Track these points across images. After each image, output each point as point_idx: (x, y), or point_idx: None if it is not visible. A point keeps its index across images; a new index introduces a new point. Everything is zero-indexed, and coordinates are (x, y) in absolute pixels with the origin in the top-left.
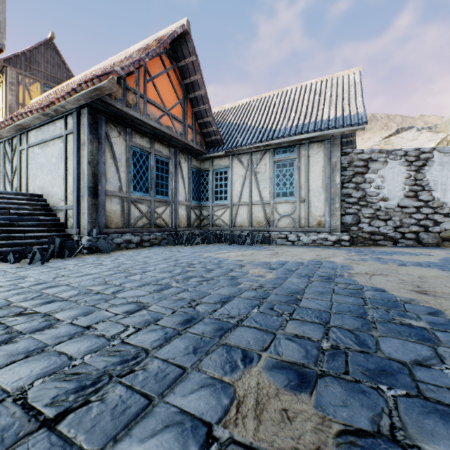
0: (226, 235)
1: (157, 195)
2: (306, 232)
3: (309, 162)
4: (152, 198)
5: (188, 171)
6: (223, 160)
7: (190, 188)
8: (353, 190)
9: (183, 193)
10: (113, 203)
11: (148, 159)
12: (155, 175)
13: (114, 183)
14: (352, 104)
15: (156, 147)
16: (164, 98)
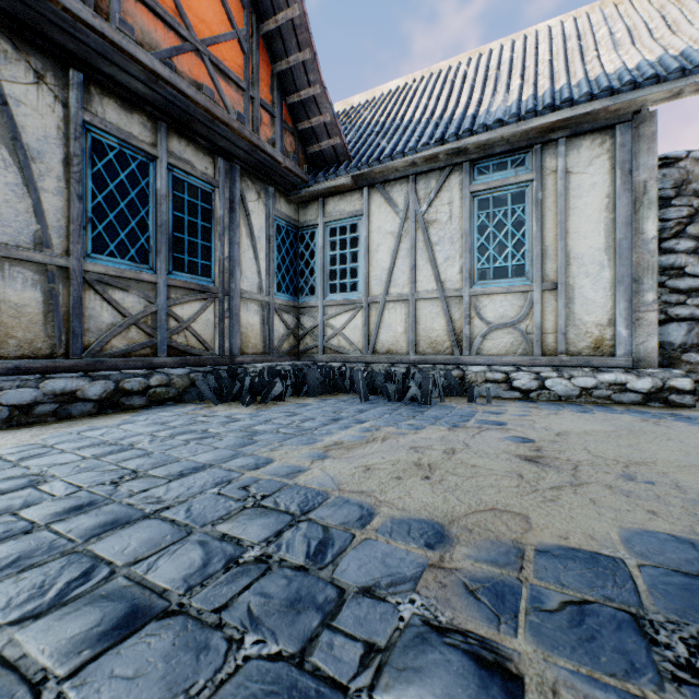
0: (356, 376)
1: (176, 270)
2: (557, 366)
3: (567, 186)
4: (159, 278)
5: (267, 222)
6: (347, 200)
7: (272, 264)
8: (689, 256)
9: (252, 272)
10: (11, 282)
11: (146, 174)
12: (169, 219)
13: (14, 220)
14: (686, 32)
15: (174, 146)
16: (188, 6)
